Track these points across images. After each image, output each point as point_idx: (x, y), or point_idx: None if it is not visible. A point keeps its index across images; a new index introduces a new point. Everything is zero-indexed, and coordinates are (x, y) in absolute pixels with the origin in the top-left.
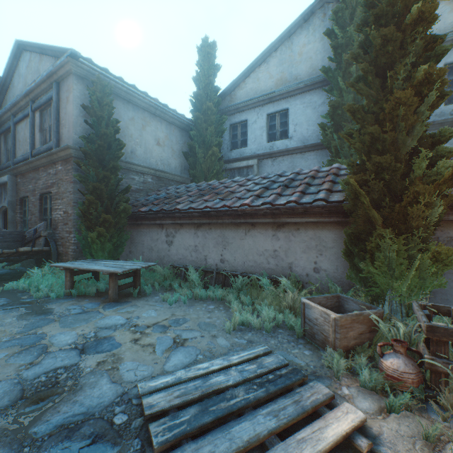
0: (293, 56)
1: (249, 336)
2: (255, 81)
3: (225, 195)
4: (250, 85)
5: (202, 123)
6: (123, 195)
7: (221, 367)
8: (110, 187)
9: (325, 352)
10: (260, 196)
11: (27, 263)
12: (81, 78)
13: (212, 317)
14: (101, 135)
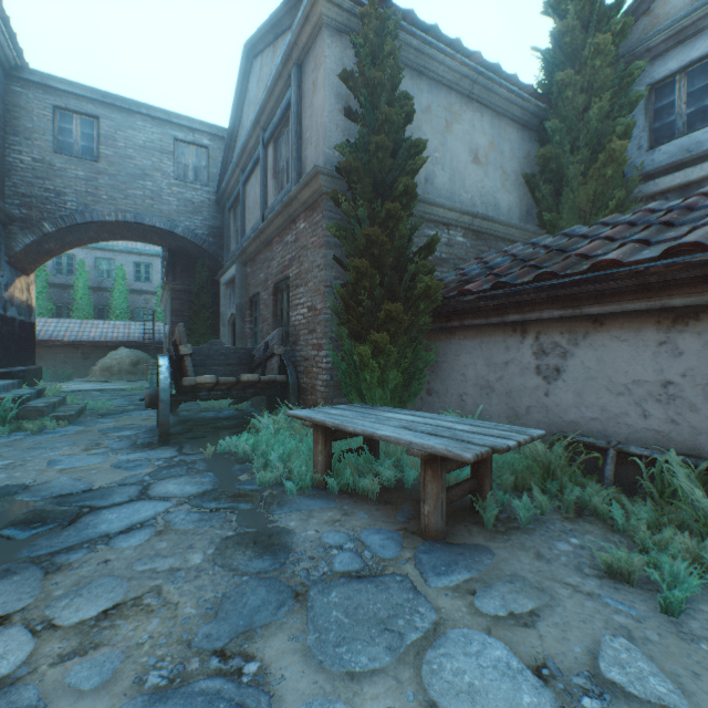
0: None
1: None
2: None
3: None
4: None
5: (575, 95)
6: (420, 260)
7: None
8: (396, 241)
9: None
10: None
11: (258, 402)
12: (336, 33)
13: None
14: (379, 125)
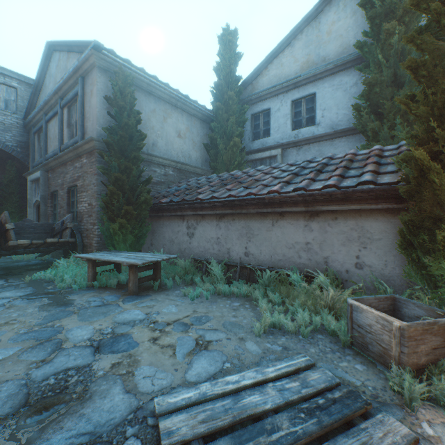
0: (320, 36)
1: (283, 341)
2: (279, 66)
3: (249, 183)
4: (273, 71)
5: (223, 114)
6: (144, 186)
7: (255, 382)
8: (132, 178)
9: (390, 371)
10: (289, 182)
11: (57, 254)
12: (104, 70)
13: (238, 316)
14: (123, 126)
